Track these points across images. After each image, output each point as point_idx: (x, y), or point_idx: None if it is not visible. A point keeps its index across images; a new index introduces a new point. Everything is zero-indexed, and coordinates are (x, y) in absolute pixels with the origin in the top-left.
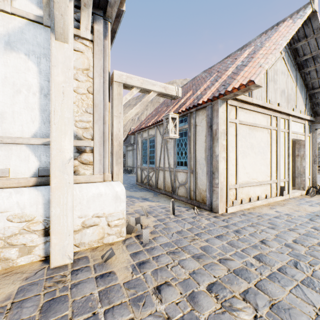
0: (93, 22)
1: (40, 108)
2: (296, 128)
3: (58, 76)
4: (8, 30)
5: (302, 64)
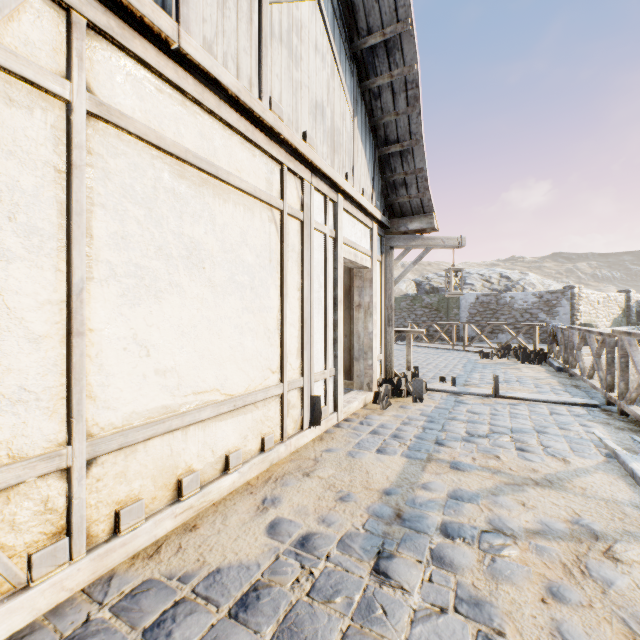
0: None
1: None
2: (356, 235)
3: None
4: None
5: (365, 63)
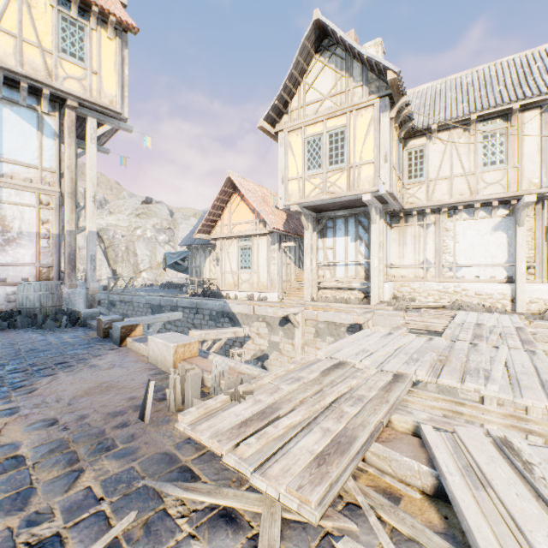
0: (534, 205)
1: (507, 251)
2: None
3: (519, 240)
4: (494, 224)
5: None
